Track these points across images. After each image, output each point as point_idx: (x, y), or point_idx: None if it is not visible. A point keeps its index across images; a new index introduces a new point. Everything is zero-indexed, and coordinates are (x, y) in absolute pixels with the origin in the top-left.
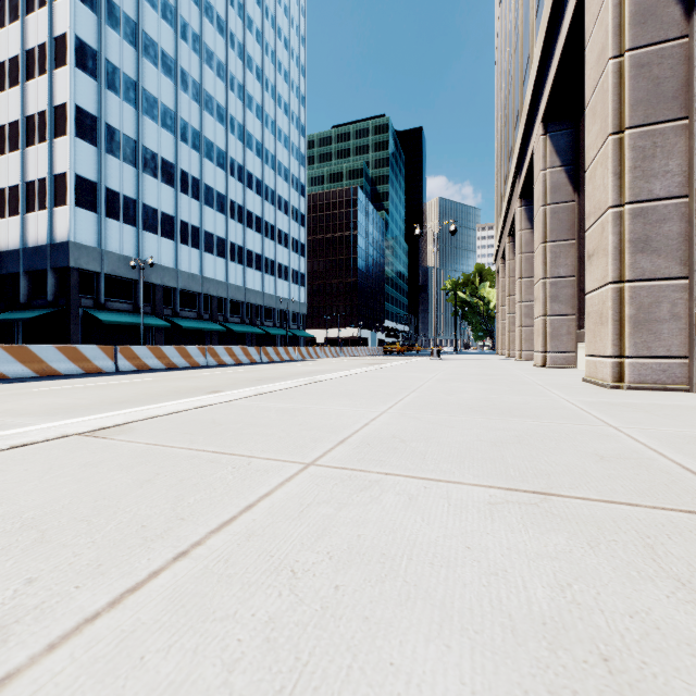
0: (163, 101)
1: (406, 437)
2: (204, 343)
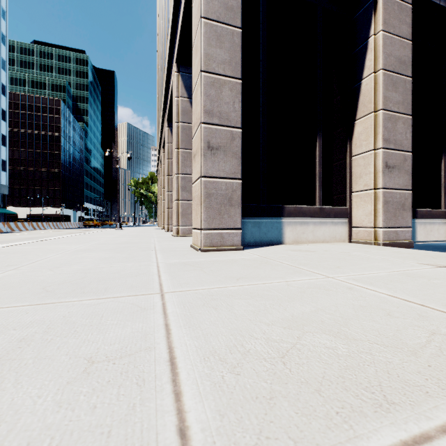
0: None
1: (90, 249)
2: None
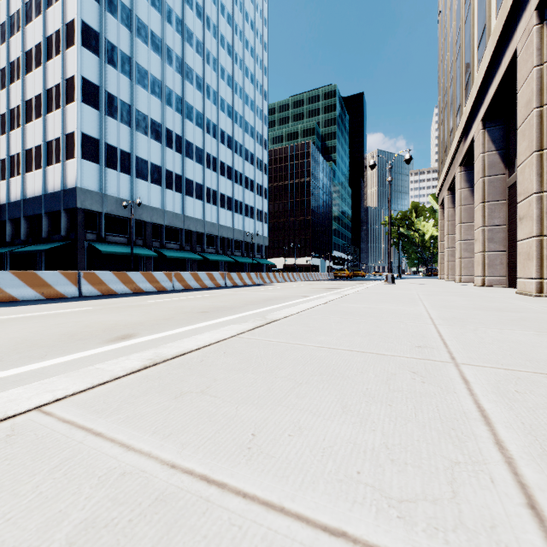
0: (152, 73)
1: None
2: (186, 269)
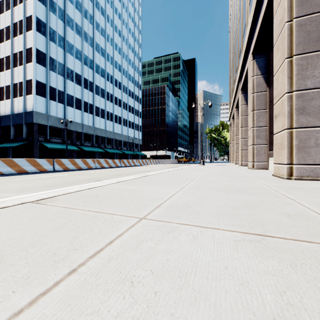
0: (76, 46)
1: (190, 204)
2: (95, 157)
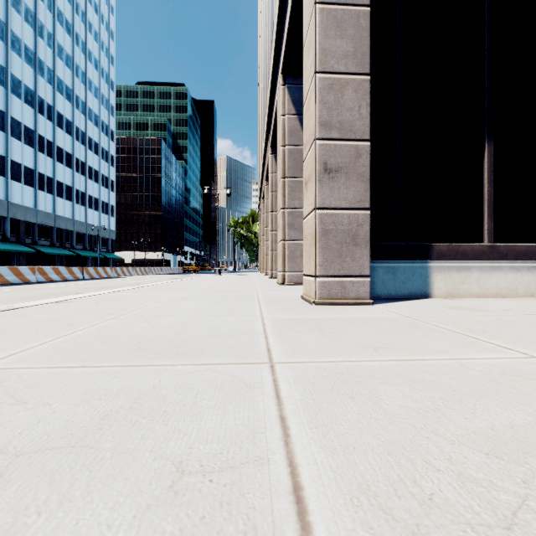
0: None
1: (188, 298)
2: (10, 263)
